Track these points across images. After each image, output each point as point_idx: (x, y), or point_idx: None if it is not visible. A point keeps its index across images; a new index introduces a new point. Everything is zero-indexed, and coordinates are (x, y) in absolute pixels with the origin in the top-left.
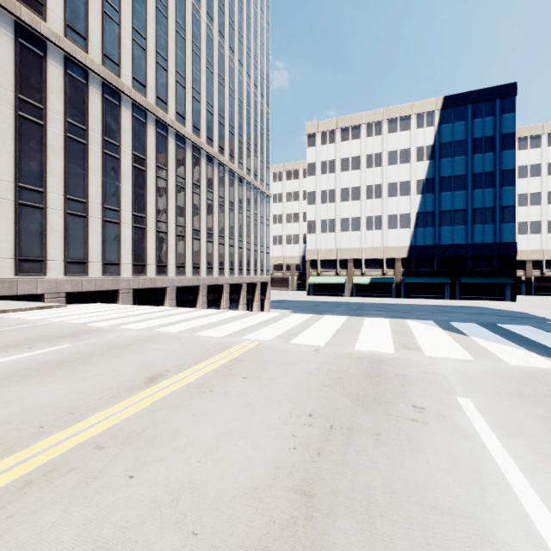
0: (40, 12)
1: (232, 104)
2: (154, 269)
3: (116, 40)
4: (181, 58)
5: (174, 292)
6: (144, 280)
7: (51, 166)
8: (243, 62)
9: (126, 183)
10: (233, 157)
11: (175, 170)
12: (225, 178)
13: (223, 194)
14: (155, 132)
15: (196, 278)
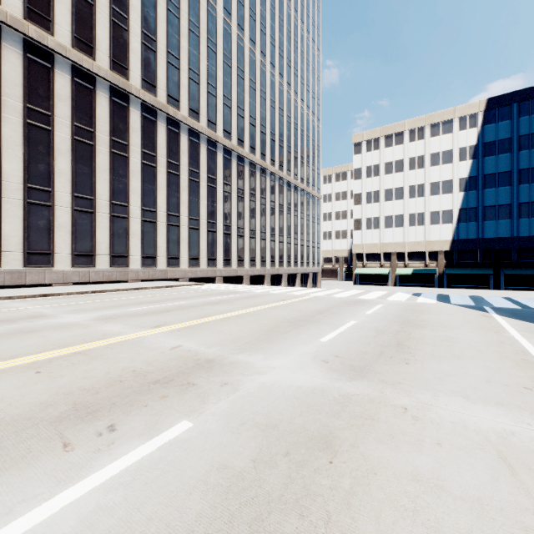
0: (177, 106)
1: (289, 128)
2: (236, 263)
3: (214, 107)
4: (253, 105)
5: (248, 279)
6: (230, 270)
7: (182, 199)
8: (297, 91)
9: (219, 204)
10: (290, 171)
11: (249, 189)
12: (284, 189)
13: (282, 202)
14: (236, 164)
15: (263, 269)
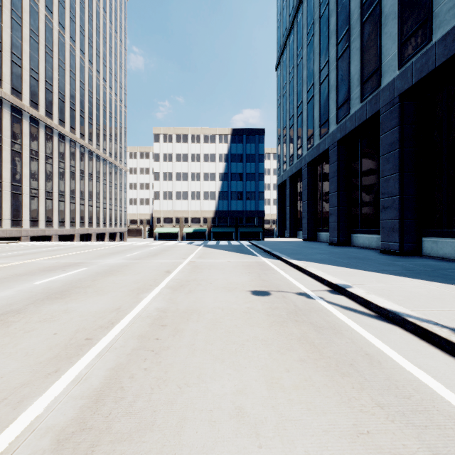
0: None
1: (99, 109)
2: (44, 223)
3: (20, 77)
4: (62, 83)
5: (57, 238)
6: (37, 230)
7: None
8: (106, 79)
9: (26, 168)
10: (99, 145)
11: (58, 157)
12: (94, 160)
13: (92, 171)
14: (45, 133)
15: (73, 229)
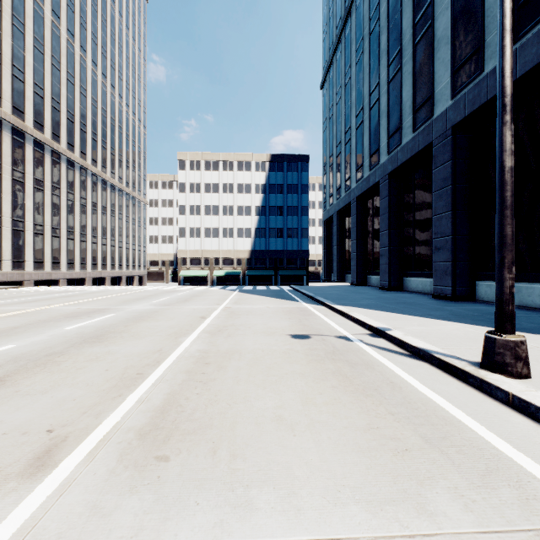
0: None
1: (114, 131)
2: (50, 265)
3: (22, 93)
4: (71, 100)
5: (65, 283)
6: (42, 273)
7: None
8: (123, 95)
9: (29, 201)
10: (114, 173)
11: (66, 187)
12: (108, 191)
13: (106, 204)
14: (51, 159)
15: (83, 272)
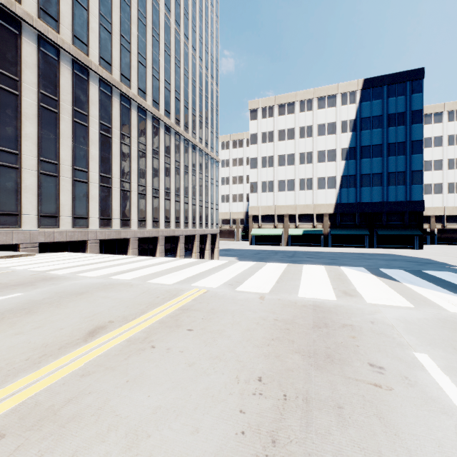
0: None
1: (187, 83)
2: (119, 223)
3: (85, 23)
4: (142, 42)
5: (136, 242)
6: (109, 232)
7: (25, 131)
8: (196, 47)
9: (93, 148)
10: (188, 127)
11: (137, 137)
12: (181, 145)
13: (179, 159)
14: (119, 104)
15: (156, 230)
